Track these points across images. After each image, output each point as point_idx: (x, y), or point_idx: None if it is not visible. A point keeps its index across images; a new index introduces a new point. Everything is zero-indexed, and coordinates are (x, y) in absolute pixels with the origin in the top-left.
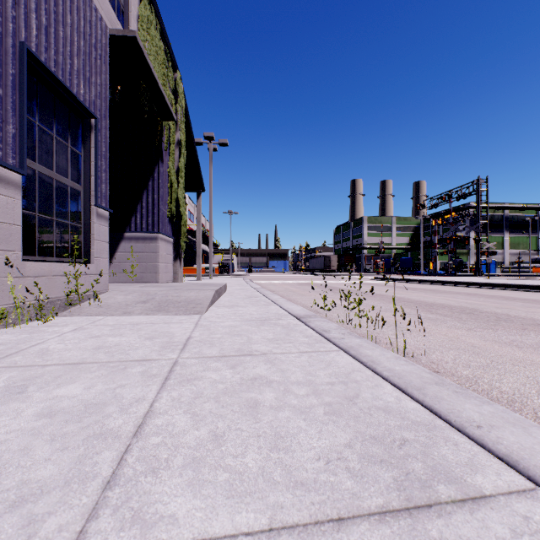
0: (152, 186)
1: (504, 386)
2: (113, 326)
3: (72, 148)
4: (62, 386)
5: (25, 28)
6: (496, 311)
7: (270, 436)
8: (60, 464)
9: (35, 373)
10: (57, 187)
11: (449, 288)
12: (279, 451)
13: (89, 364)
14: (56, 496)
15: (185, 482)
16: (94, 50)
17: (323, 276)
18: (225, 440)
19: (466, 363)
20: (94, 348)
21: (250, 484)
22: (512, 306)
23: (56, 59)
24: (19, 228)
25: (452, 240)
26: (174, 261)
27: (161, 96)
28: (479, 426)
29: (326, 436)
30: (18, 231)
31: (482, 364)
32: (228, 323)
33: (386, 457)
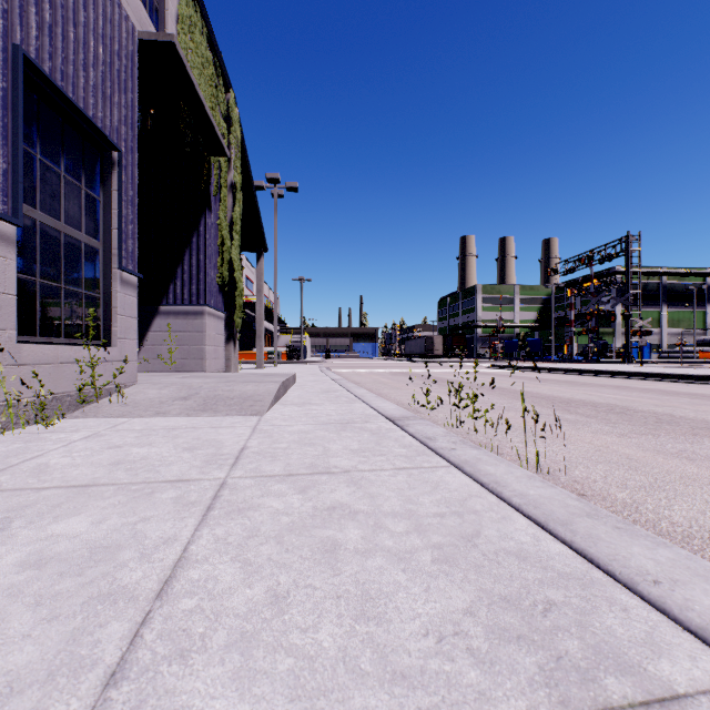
0: (196, 243)
1: (677, 516)
2: (141, 431)
3: (88, 191)
4: (61, 520)
5: (21, 26)
6: (655, 410)
7: (355, 597)
8: (44, 644)
9: (26, 500)
10: (67, 244)
11: (590, 379)
12: (368, 622)
13: (102, 487)
14: (32, 698)
15: (228, 673)
16: (118, 59)
17: (425, 363)
18: (290, 604)
19: (621, 482)
20: (112, 464)
21: (325, 677)
22: (676, 403)
23: (64, 70)
24: (13, 298)
25: (594, 315)
26: (226, 343)
27: (209, 123)
28: (657, 581)
29: (437, 597)
30: (10, 303)
31: (643, 483)
32: (297, 427)
33: (525, 631)
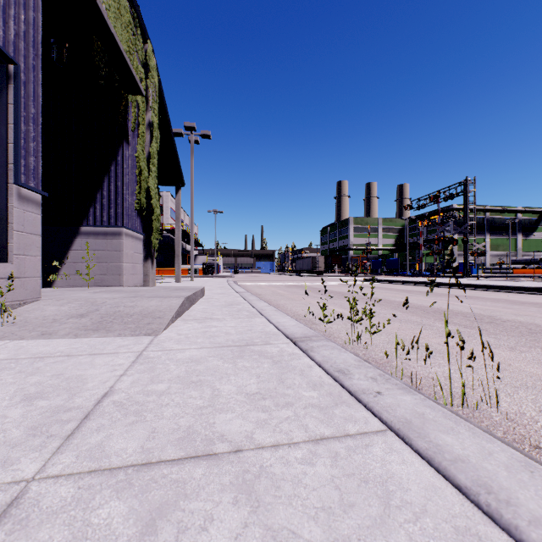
0: (115, 171)
1: None
2: None
3: None
4: None
5: None
6: (519, 320)
7: None
8: None
9: None
10: None
11: (444, 290)
12: None
13: None
14: None
15: None
16: None
17: (322, 279)
18: None
19: None
20: None
21: None
22: (530, 312)
23: None
24: None
25: (440, 240)
26: (144, 261)
27: (122, 60)
28: None
29: None
30: None
31: None
32: (188, 353)
33: None
